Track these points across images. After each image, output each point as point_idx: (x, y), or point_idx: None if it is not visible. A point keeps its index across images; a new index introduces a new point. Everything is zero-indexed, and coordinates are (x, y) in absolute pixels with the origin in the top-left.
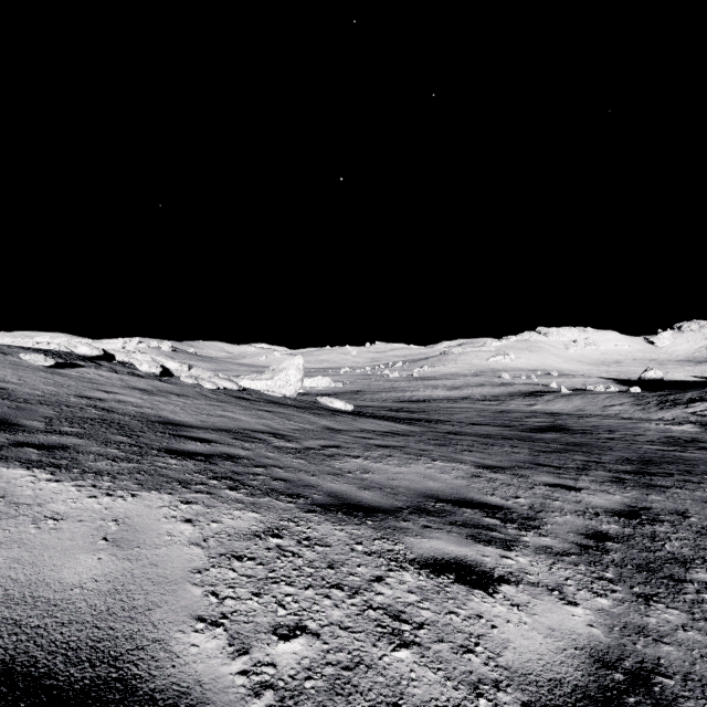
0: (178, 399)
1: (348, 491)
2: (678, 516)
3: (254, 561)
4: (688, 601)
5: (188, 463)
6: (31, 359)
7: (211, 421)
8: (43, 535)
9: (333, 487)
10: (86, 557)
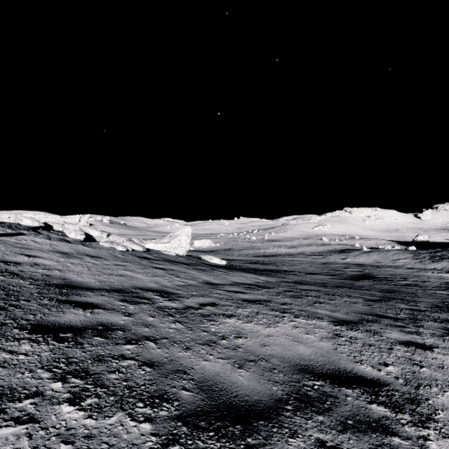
0: (90, 260)
1: (222, 373)
2: None
3: None
4: None
5: (44, 348)
6: None
7: (110, 281)
8: None
9: (206, 369)
10: None
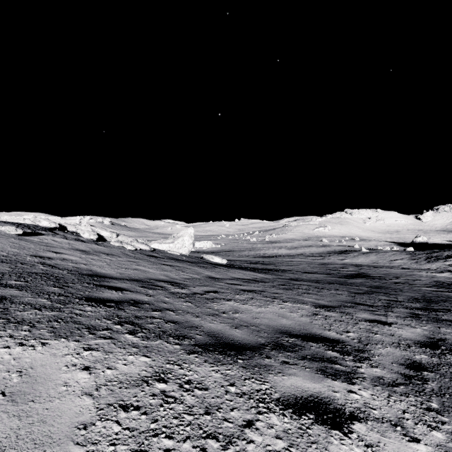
0: (106, 257)
1: (223, 330)
2: None
3: (139, 411)
4: None
5: (100, 309)
6: (6, 230)
7: (127, 273)
8: None
9: (211, 327)
10: None
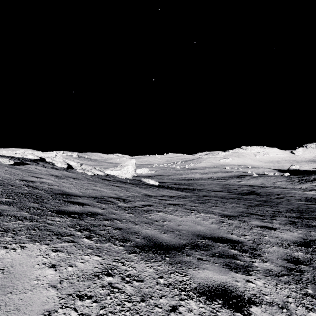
0: (73, 180)
1: (155, 234)
2: None
3: (91, 299)
4: None
5: (66, 220)
6: (2, 161)
7: (87, 192)
8: None
9: (147, 232)
10: None
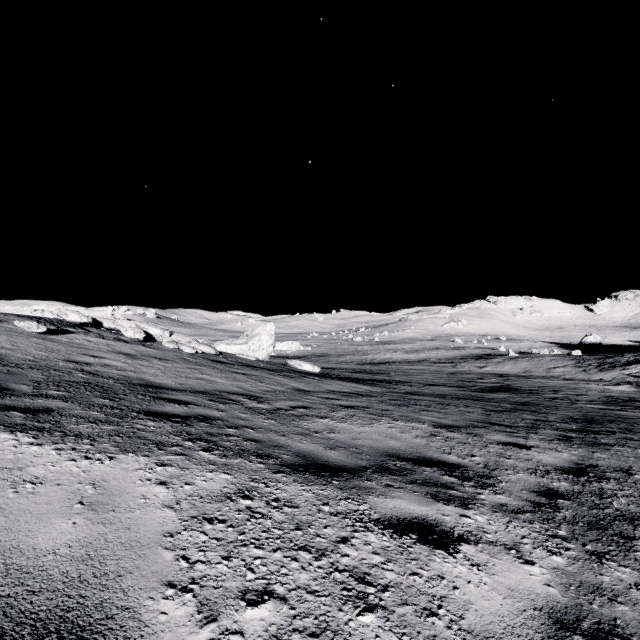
0: (159, 363)
1: (315, 450)
2: (623, 473)
3: (225, 524)
4: (639, 559)
5: (165, 425)
6: (25, 326)
7: (189, 383)
8: (21, 499)
9: (301, 447)
10: (61, 521)
